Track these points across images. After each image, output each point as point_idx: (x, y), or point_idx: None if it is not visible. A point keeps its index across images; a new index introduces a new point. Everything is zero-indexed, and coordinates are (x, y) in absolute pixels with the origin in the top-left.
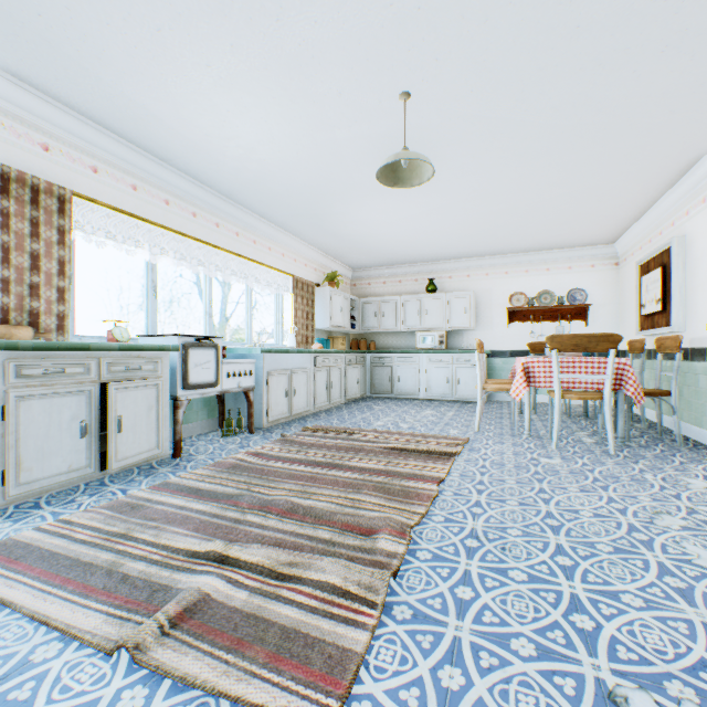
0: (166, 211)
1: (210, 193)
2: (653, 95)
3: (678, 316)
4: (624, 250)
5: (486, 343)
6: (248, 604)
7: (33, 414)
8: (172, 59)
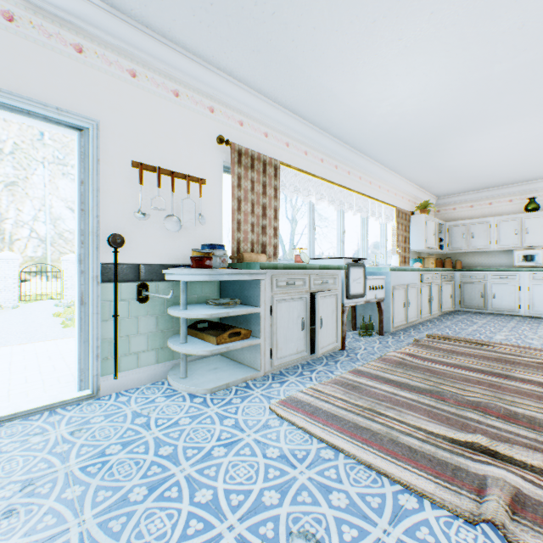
0: (321, 167)
1: (346, 149)
2: None
3: None
4: None
5: None
6: None
7: (282, 312)
8: (372, 43)
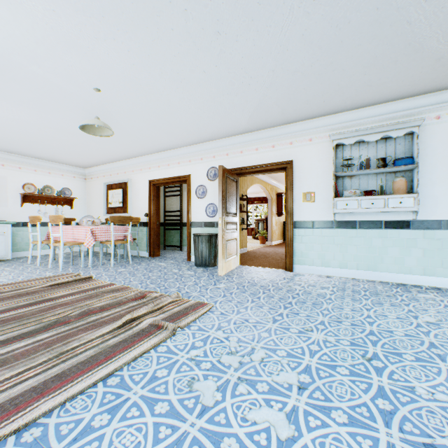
0: None
1: None
2: (154, 138)
3: (131, 210)
4: (93, 174)
5: (3, 216)
6: (169, 314)
7: None
8: None
